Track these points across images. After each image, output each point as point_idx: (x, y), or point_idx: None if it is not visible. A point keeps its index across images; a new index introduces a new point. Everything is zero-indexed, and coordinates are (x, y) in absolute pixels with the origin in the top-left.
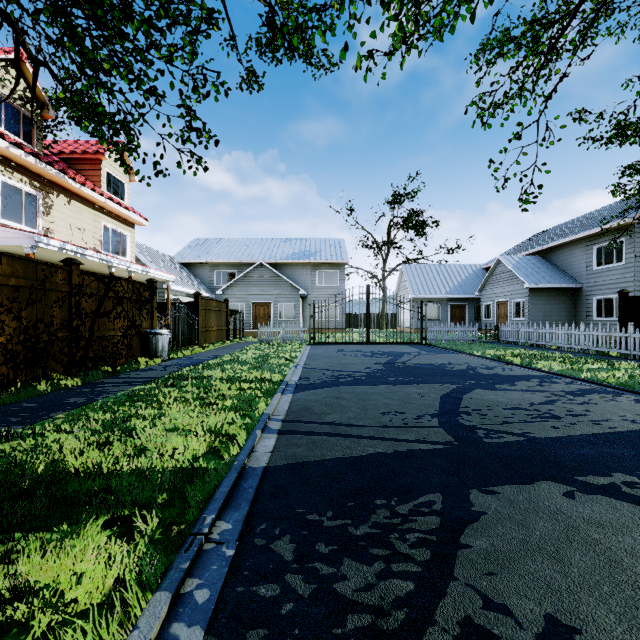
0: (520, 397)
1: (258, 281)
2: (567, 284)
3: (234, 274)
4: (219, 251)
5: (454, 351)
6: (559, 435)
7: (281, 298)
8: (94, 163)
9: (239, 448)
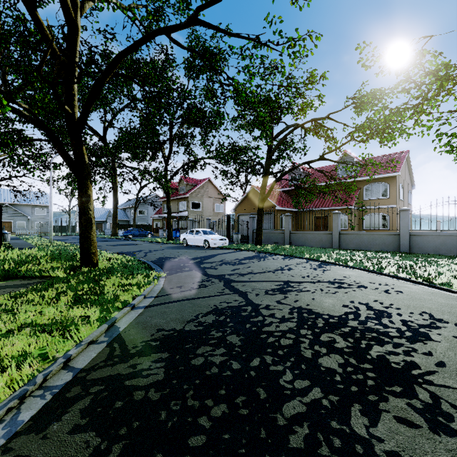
0: None
1: (5, 212)
2: (126, 219)
3: None
4: None
5: None
6: None
7: (18, 220)
8: None
9: None
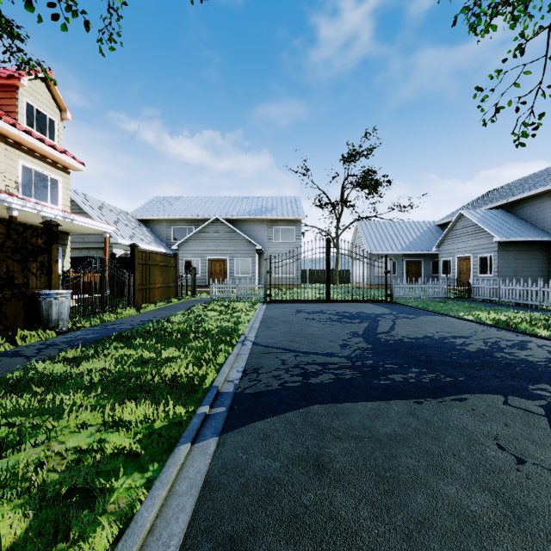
0: None
1: (214, 236)
2: (541, 237)
3: (191, 230)
4: (177, 208)
5: (432, 312)
6: None
7: (237, 254)
8: (9, 90)
9: None
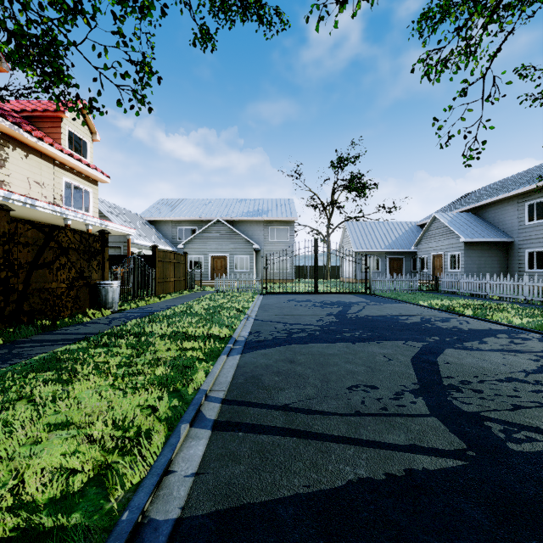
0: (504, 361)
1: (216, 236)
2: (500, 238)
3: (194, 230)
4: (181, 210)
5: (399, 301)
6: None
7: (236, 251)
8: (55, 121)
9: (148, 465)
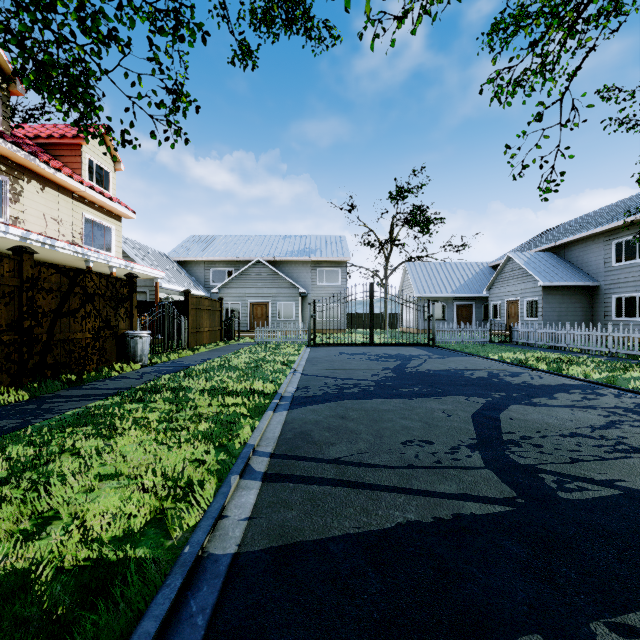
0: (572, 417)
1: (255, 279)
2: (584, 282)
3: (231, 272)
4: (215, 248)
5: (466, 354)
6: None
7: (280, 297)
8: (74, 148)
9: (201, 510)
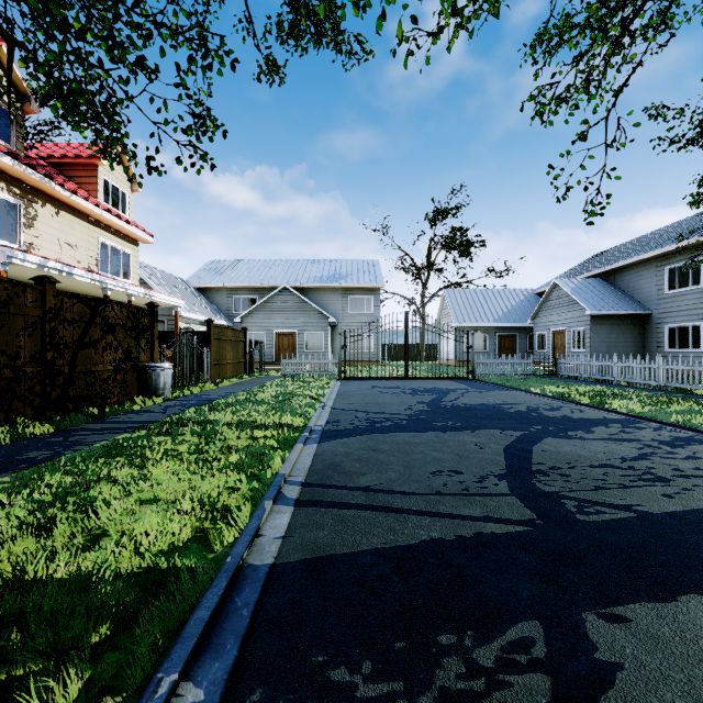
0: (605, 449)
1: (282, 307)
2: (634, 310)
3: (255, 300)
4: (238, 274)
5: (507, 387)
6: (678, 509)
7: (308, 327)
8: (89, 169)
9: (238, 530)
